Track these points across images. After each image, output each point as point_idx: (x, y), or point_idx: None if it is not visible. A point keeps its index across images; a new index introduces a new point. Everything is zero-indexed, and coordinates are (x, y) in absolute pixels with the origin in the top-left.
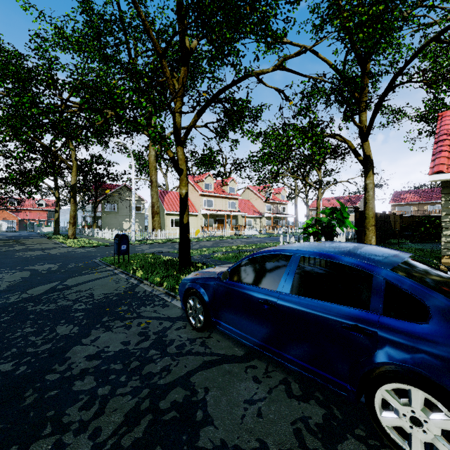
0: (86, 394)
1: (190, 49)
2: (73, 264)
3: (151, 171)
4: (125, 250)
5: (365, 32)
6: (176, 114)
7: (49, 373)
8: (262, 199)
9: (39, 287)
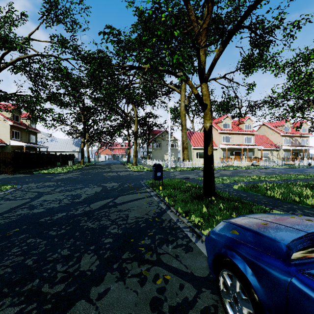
0: None
1: None
2: (127, 183)
3: (181, 118)
4: (160, 176)
5: None
6: (201, 53)
7: None
8: (279, 133)
9: (98, 202)
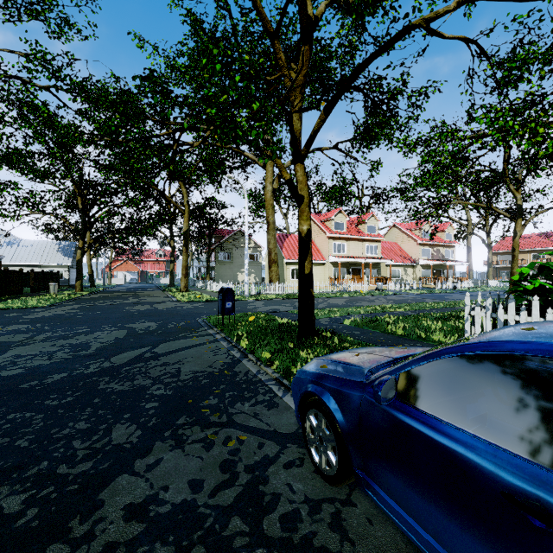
0: None
1: (313, 18)
2: (174, 323)
3: (267, 211)
4: (230, 309)
5: None
6: (294, 117)
7: (57, 540)
8: (416, 240)
9: (125, 354)
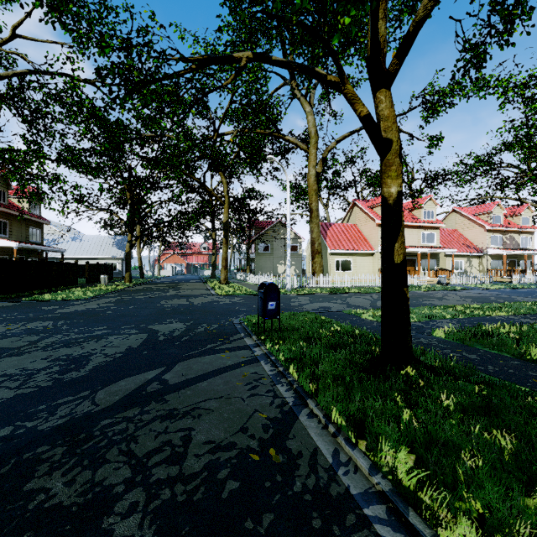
0: None
1: None
2: (205, 324)
3: (310, 197)
4: (274, 311)
5: None
6: None
7: None
8: (483, 226)
9: (123, 382)
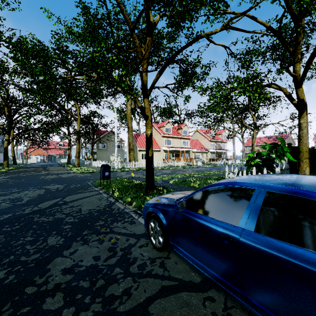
0: (52, 315)
1: (153, 23)
2: (73, 185)
3: (128, 120)
4: (108, 176)
5: None
6: (143, 74)
7: (29, 285)
8: (208, 139)
9: (46, 202)
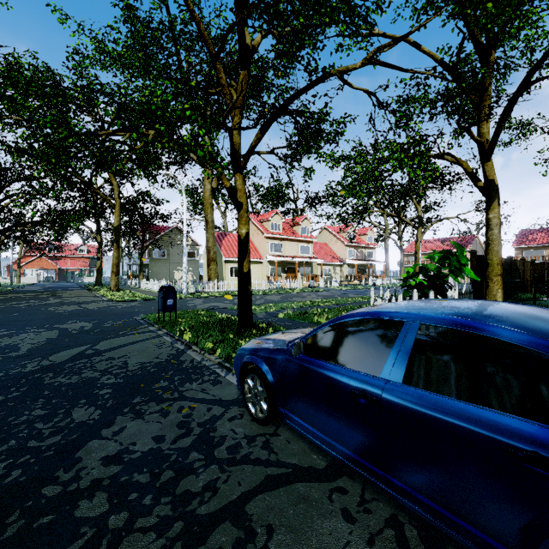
0: (91, 525)
1: (251, 47)
2: (110, 322)
3: (206, 209)
4: (172, 306)
5: (497, 1)
6: (234, 132)
7: (48, 484)
8: (343, 242)
9: (64, 352)
